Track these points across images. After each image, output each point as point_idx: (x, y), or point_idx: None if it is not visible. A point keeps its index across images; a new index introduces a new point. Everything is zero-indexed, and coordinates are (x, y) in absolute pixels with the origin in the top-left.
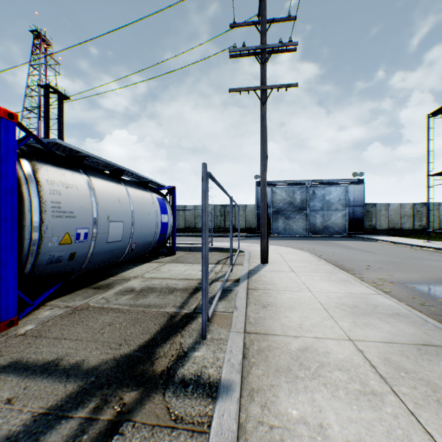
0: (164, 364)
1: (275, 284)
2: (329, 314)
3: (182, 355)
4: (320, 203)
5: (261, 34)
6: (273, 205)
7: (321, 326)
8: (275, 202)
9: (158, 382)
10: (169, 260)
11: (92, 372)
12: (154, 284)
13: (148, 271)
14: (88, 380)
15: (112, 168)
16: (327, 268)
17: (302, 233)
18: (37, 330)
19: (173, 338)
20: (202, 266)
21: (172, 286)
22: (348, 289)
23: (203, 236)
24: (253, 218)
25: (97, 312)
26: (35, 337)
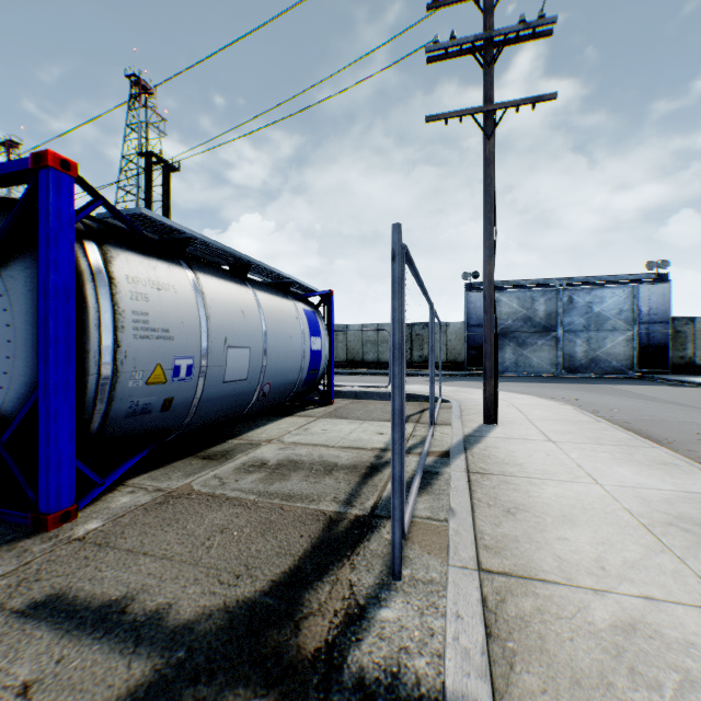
0: (320, 633)
1: (520, 464)
2: (658, 540)
3: (356, 613)
4: (581, 318)
5: (484, 12)
6: (494, 323)
7: (649, 568)
8: (499, 318)
9: (308, 682)
10: (323, 413)
11: (182, 637)
12: (299, 454)
13: (290, 431)
14: (171, 657)
15: (233, 260)
16: (618, 437)
17: (547, 371)
18: (104, 532)
19: (335, 571)
20: (393, 431)
21: (330, 461)
22: (680, 483)
23: (395, 371)
24: (460, 345)
25: (202, 503)
26: (98, 546)
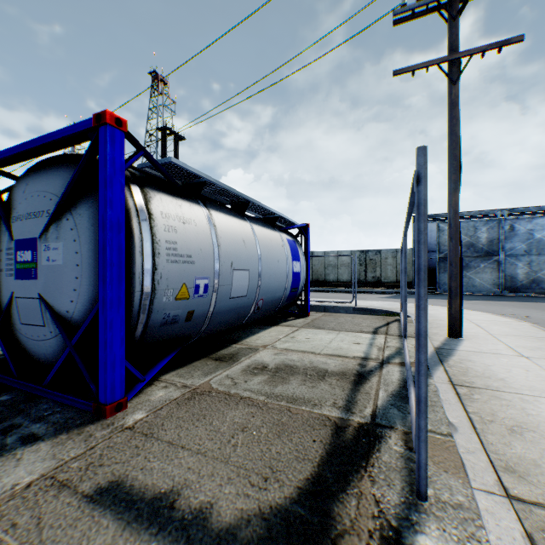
0: None
1: (501, 379)
2: None
3: (392, 537)
4: (522, 244)
5: None
6: (439, 249)
7: None
8: (444, 245)
9: None
10: (303, 324)
11: (227, 543)
12: (292, 360)
13: (280, 339)
14: None
15: (235, 199)
16: None
17: (489, 290)
18: (147, 422)
19: (356, 482)
20: (419, 352)
21: (320, 367)
22: None
23: (420, 293)
24: (408, 268)
25: (221, 401)
26: (144, 435)
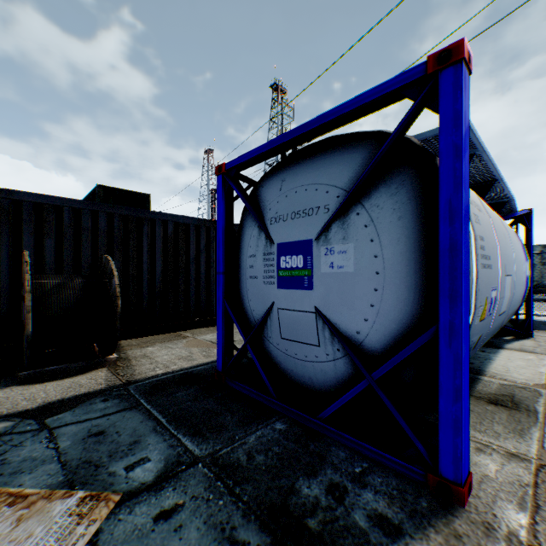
0: None
1: None
2: None
3: None
4: None
5: None
6: None
7: None
8: None
9: None
10: (544, 349)
11: None
12: None
13: None
14: None
15: (471, 180)
16: None
17: None
18: None
19: None
20: None
21: None
22: None
23: None
24: None
25: None
26: None
